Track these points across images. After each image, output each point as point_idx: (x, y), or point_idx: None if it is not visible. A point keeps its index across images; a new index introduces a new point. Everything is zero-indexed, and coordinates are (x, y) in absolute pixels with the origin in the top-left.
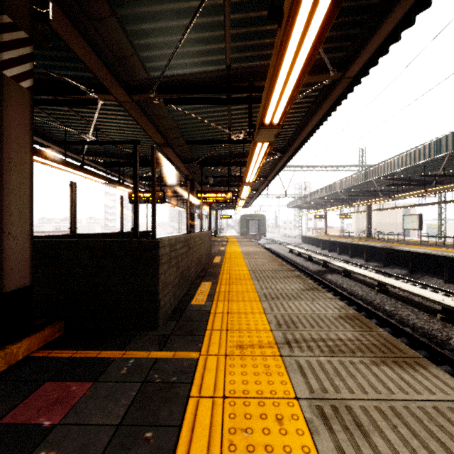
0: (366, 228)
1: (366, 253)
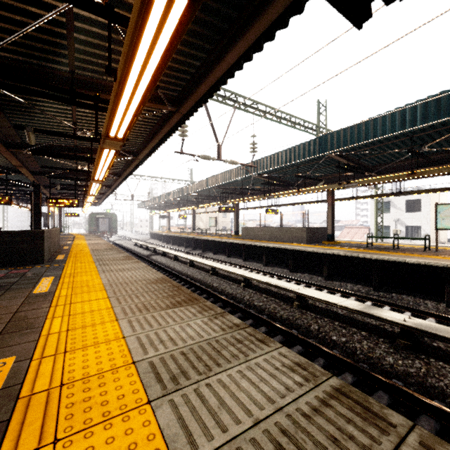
0: (192, 226)
1: (185, 242)
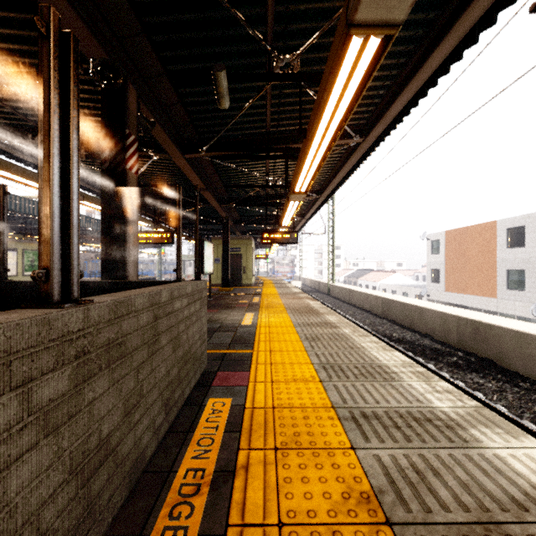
0: None
1: None
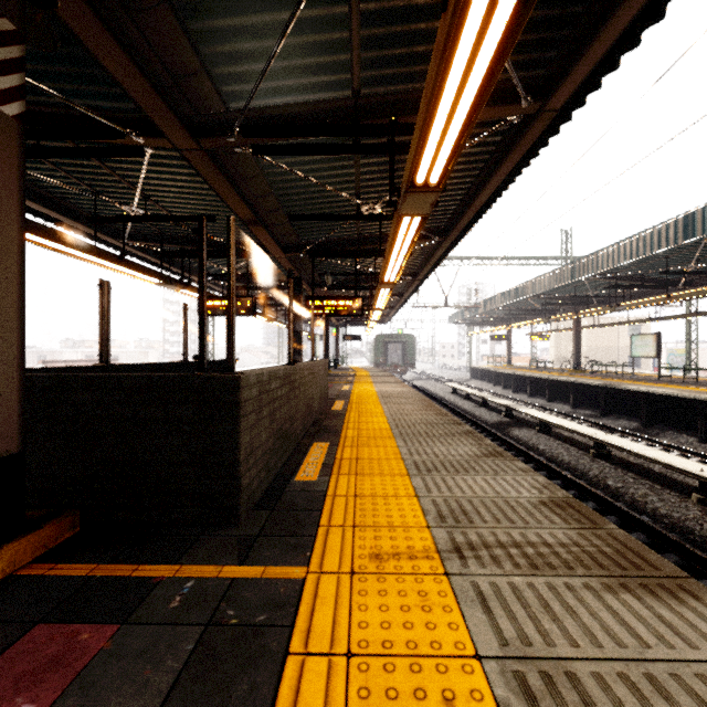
0: (572, 356)
1: (573, 395)
